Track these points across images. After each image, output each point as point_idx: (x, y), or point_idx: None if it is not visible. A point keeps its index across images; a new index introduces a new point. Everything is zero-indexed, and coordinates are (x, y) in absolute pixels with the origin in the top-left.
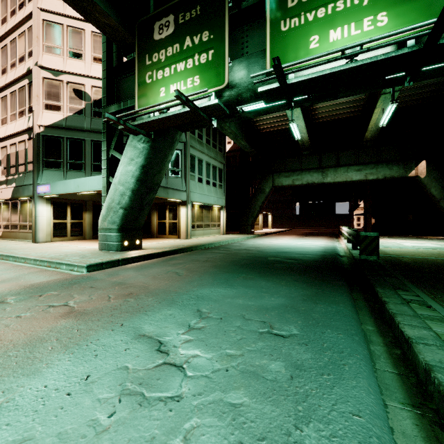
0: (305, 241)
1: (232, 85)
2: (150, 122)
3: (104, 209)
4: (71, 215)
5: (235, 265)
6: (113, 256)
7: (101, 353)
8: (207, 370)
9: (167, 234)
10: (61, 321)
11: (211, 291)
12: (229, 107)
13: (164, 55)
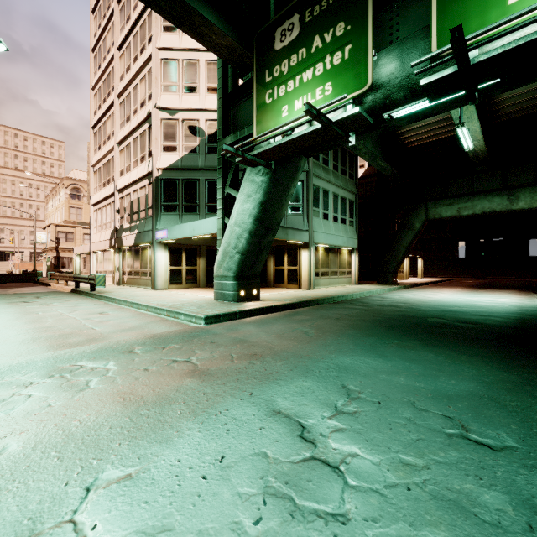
0: (481, 296)
1: (377, 86)
2: (271, 149)
3: (219, 254)
4: (186, 261)
5: (381, 326)
6: (230, 307)
7: (233, 428)
8: (376, 481)
9: (285, 283)
10: (186, 380)
11: (355, 360)
12: (373, 115)
13: (287, 65)
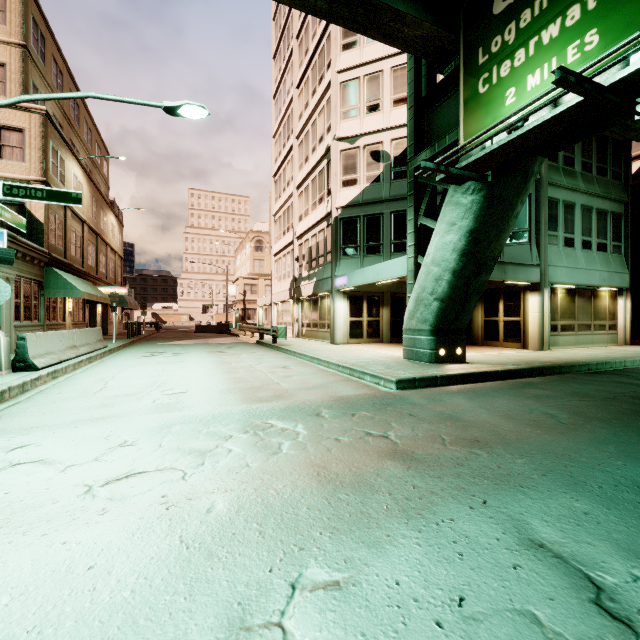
0: None
1: None
2: (488, 154)
3: (411, 302)
4: (367, 311)
5: None
6: (426, 370)
7: (467, 553)
8: None
9: (501, 340)
10: (387, 463)
11: None
12: None
13: (514, 30)
